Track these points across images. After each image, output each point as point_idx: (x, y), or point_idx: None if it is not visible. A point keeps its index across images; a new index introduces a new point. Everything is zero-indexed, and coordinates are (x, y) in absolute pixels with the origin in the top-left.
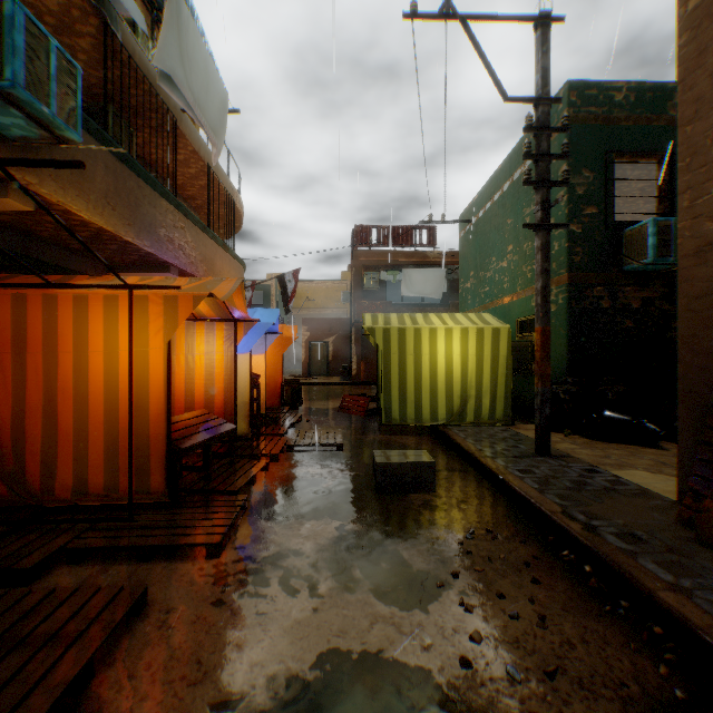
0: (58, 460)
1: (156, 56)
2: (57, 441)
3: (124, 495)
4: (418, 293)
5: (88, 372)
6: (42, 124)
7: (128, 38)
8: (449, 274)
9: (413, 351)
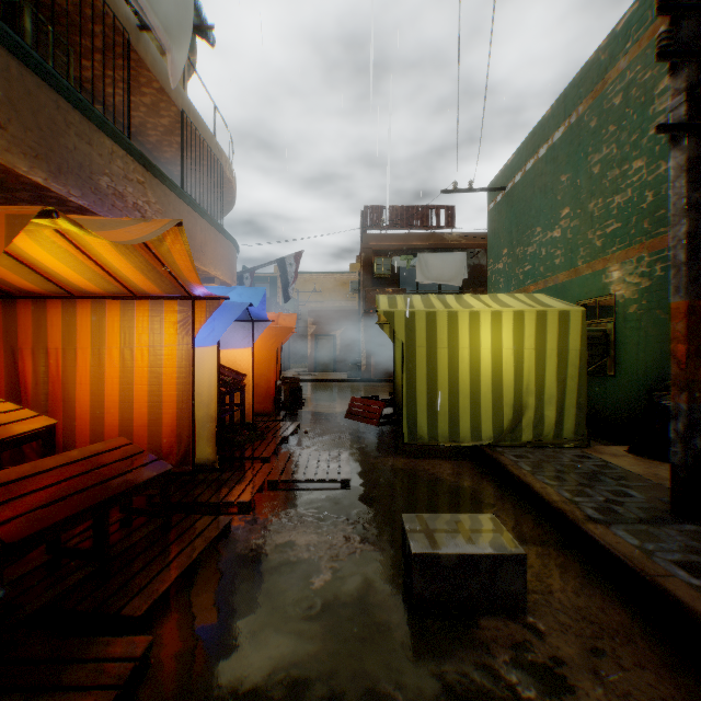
0: None
1: None
2: None
3: None
4: (435, 280)
5: None
6: None
7: None
8: (469, 259)
9: (447, 343)
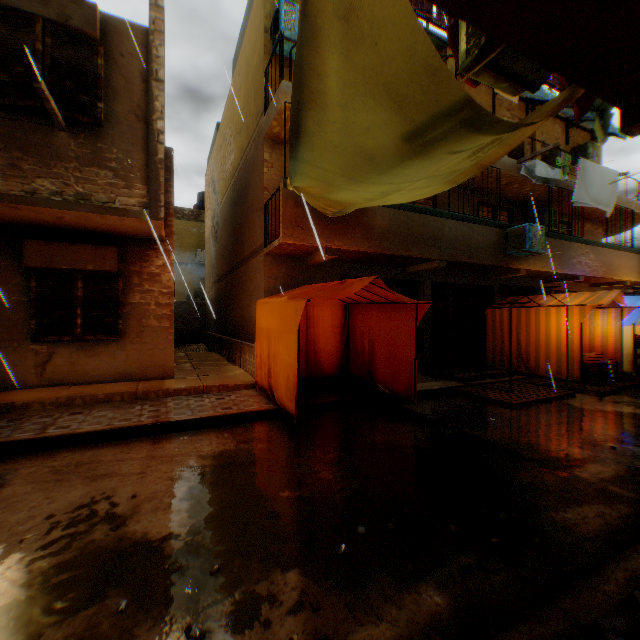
0: (538, 361)
1: (572, 197)
2: (537, 355)
3: (561, 376)
4: None
5: (548, 333)
6: (532, 252)
7: (556, 179)
8: None
9: None
